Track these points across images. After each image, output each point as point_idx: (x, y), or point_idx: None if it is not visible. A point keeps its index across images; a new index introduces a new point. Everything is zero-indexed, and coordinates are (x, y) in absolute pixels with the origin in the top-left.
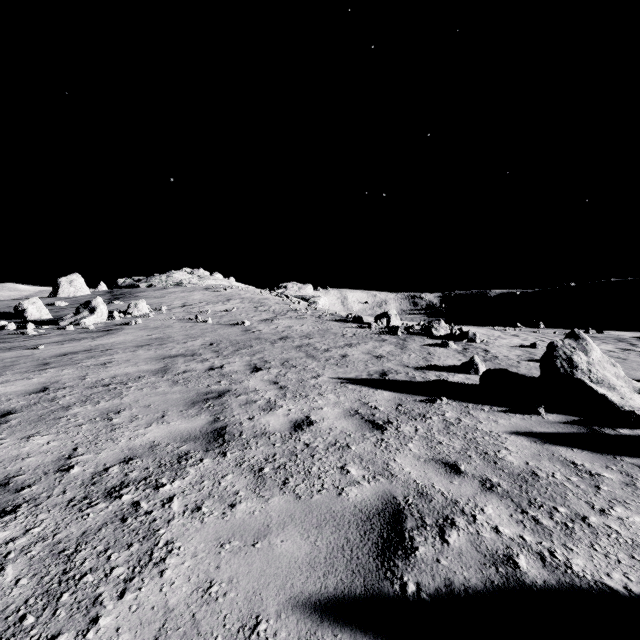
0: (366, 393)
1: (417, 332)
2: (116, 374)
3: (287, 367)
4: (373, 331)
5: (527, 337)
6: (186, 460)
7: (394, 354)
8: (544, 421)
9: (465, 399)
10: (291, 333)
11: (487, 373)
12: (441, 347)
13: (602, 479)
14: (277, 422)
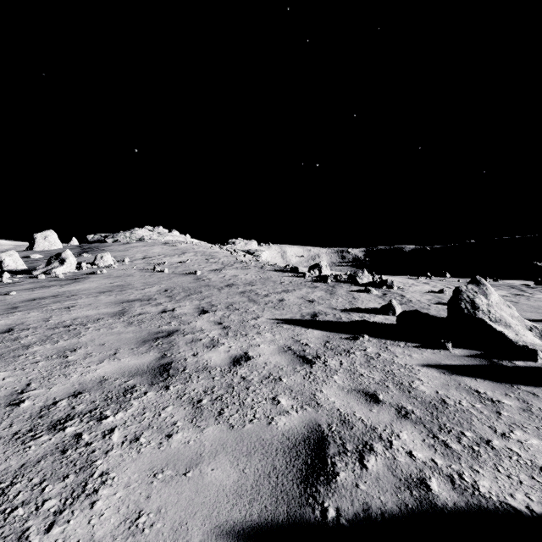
0: (299, 332)
1: (344, 280)
2: (77, 316)
3: (231, 310)
4: (307, 279)
5: (436, 284)
6: (131, 393)
7: (324, 298)
8: (451, 355)
9: (384, 336)
10: (236, 281)
11: (403, 314)
12: (364, 293)
13: (502, 405)
14: (218, 358)
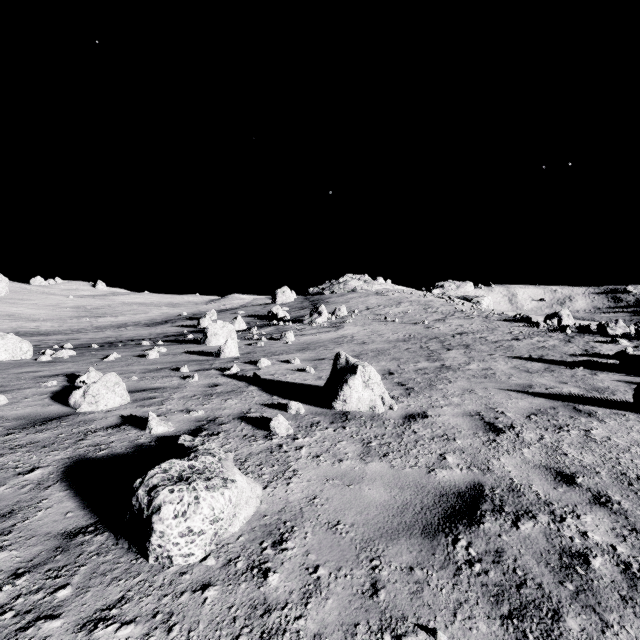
0: (525, 363)
1: (591, 331)
2: (376, 347)
3: (469, 349)
4: (541, 330)
5: None
6: (442, 371)
7: (556, 346)
8: None
9: (599, 370)
10: (464, 330)
11: (625, 356)
12: (609, 343)
13: None
14: (474, 367)
